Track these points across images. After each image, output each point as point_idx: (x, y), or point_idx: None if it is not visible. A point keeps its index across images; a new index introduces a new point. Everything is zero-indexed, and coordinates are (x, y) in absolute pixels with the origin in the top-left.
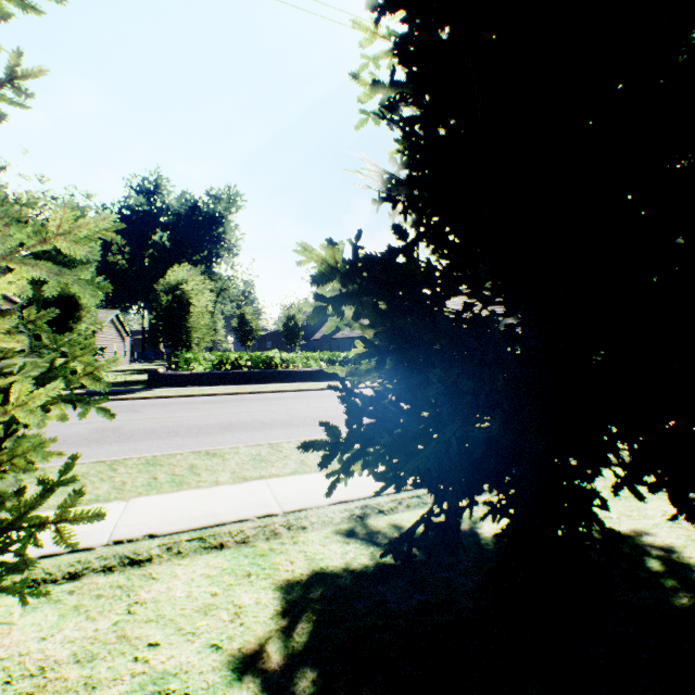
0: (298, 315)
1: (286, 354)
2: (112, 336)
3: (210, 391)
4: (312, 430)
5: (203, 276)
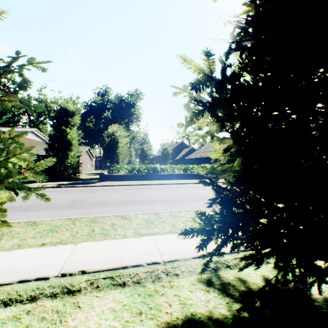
0: (168, 148)
1: (162, 166)
2: (86, 158)
3: (126, 183)
4: (177, 205)
5: (124, 129)
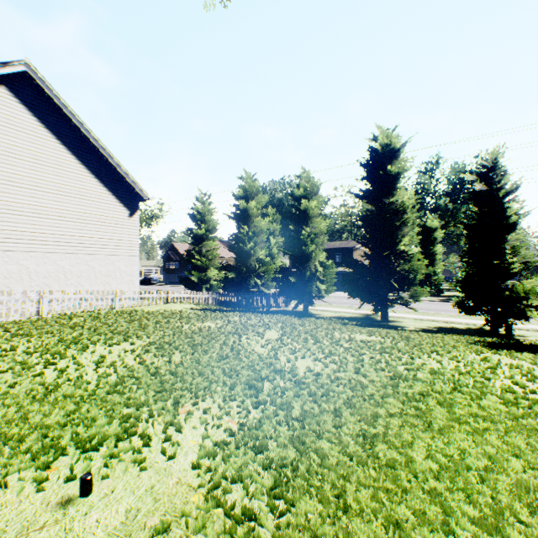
0: None
1: None
2: None
3: None
4: None
5: None
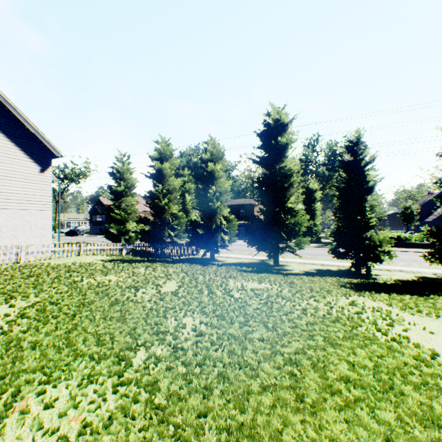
0: (412, 206)
1: (406, 234)
2: None
3: None
4: (422, 263)
5: None
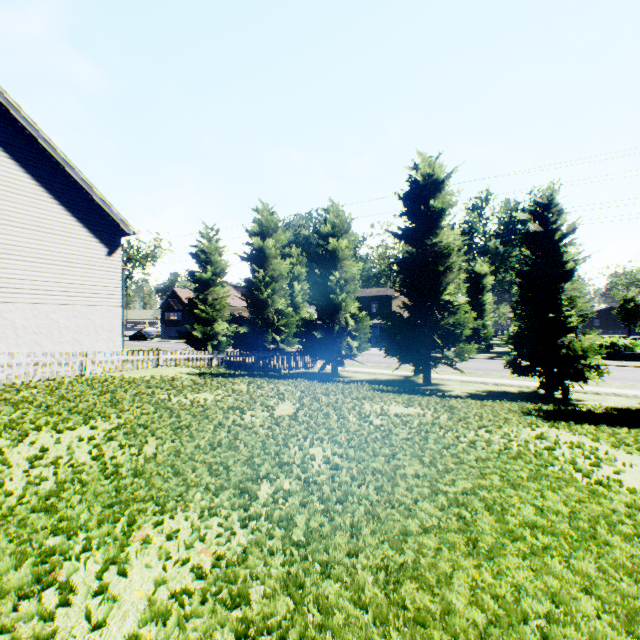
0: (636, 297)
1: (627, 341)
2: None
3: None
4: None
5: None
